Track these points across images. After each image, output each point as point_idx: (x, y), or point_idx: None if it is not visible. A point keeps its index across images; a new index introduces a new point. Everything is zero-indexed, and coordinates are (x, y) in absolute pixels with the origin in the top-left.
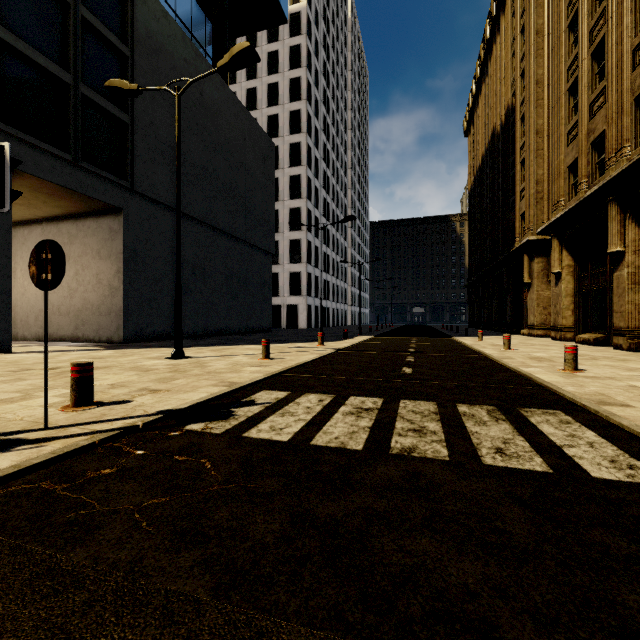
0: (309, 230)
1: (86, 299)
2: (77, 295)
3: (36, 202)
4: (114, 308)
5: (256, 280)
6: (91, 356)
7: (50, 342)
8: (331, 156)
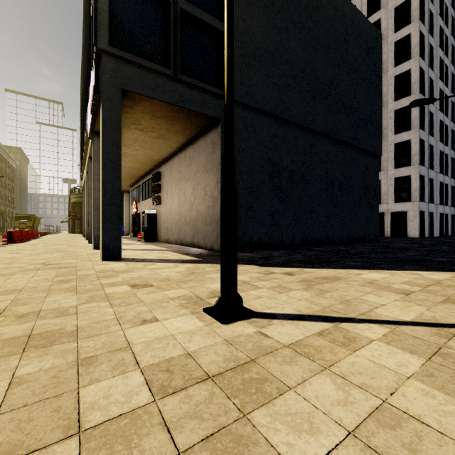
0: (421, 128)
1: (198, 210)
2: (194, 207)
3: (163, 132)
4: (214, 217)
5: (359, 185)
6: (147, 277)
7: (179, 246)
8: (449, 41)
